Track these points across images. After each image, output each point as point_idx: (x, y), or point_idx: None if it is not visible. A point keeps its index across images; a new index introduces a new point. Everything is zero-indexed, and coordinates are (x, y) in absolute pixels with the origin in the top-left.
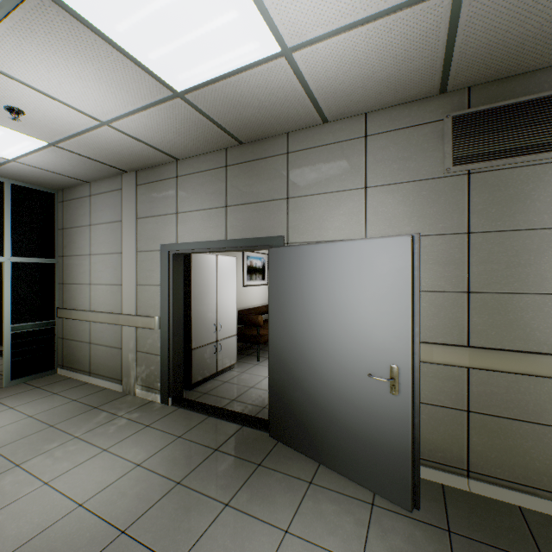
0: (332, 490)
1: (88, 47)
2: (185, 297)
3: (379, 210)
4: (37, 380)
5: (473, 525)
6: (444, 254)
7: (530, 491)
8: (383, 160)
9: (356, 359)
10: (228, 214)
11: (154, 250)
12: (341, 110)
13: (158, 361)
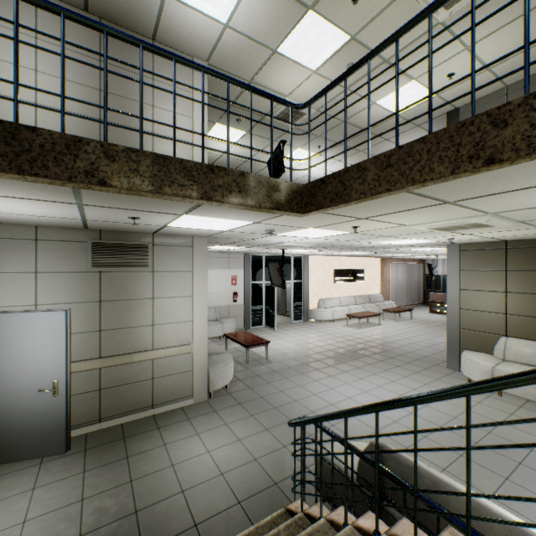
0: (10, 472)
1: None
2: None
3: (47, 287)
4: None
5: (99, 441)
6: (88, 312)
7: (127, 414)
8: (50, 257)
9: (30, 384)
10: None
11: None
12: (16, 223)
13: None
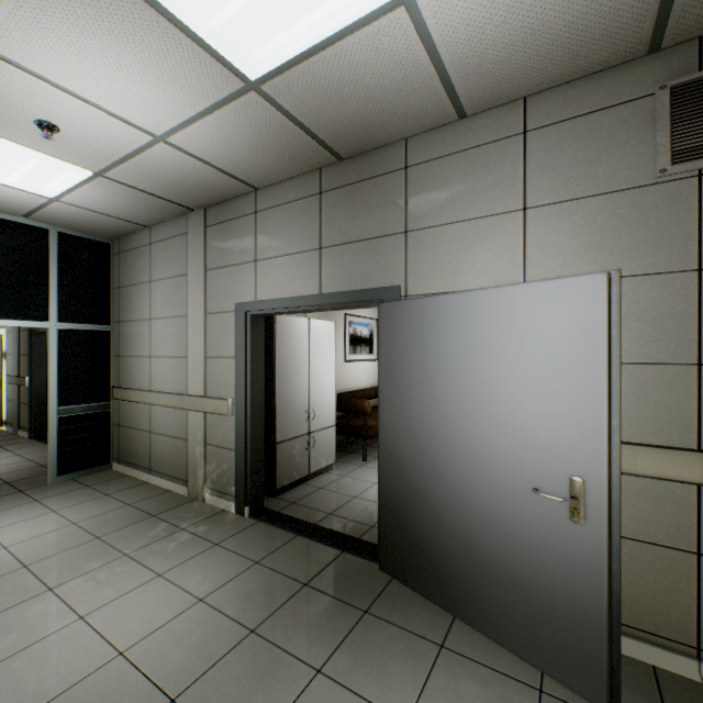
0: (475, 661)
1: (126, 15)
2: (267, 374)
3: (545, 241)
4: (88, 477)
5: None
6: (656, 305)
7: None
8: (552, 166)
9: (513, 465)
10: (322, 258)
11: (227, 311)
12: (486, 95)
13: (232, 458)
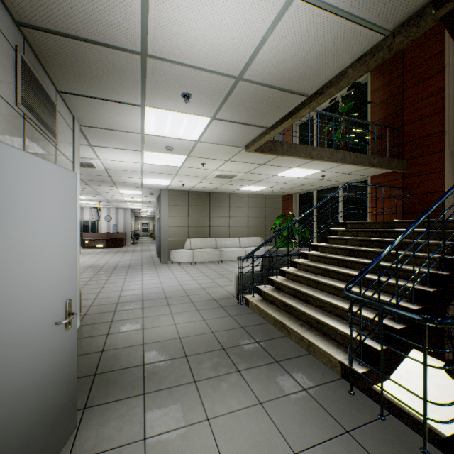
0: None
1: None
2: None
3: None
4: None
5: None
6: None
7: None
8: None
9: (38, 318)
10: None
11: None
12: None
13: None
